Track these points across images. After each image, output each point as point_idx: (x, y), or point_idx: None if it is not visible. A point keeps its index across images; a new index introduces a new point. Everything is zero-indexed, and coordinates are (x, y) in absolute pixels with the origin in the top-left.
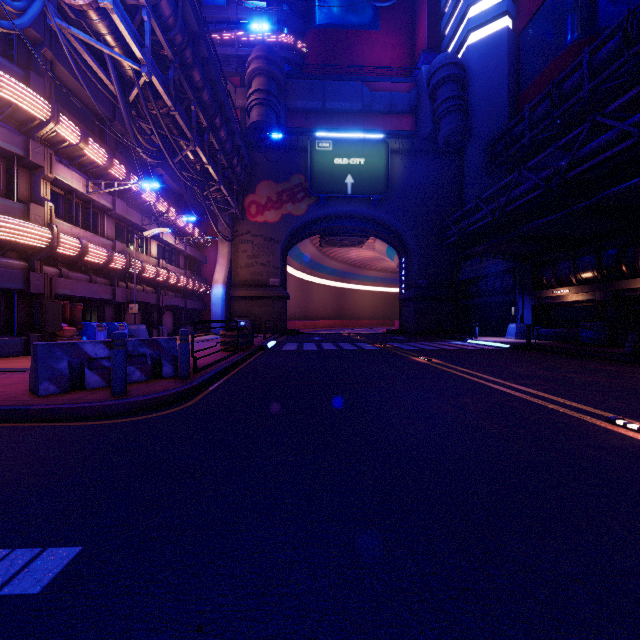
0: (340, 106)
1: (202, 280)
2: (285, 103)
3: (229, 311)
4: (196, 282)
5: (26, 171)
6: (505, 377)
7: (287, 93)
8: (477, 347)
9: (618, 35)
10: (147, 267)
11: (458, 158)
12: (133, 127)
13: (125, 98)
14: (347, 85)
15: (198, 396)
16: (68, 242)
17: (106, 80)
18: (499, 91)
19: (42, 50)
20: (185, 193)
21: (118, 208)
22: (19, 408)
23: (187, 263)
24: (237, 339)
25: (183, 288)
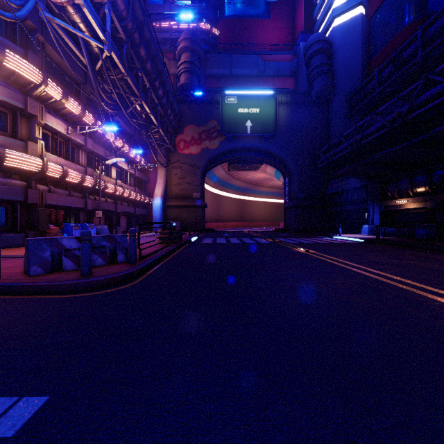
0: (242, 72)
1: (146, 194)
2: (204, 71)
3: (165, 216)
4: (142, 196)
5: (25, 119)
6: (363, 263)
7: (205, 64)
8: (340, 241)
9: (443, 16)
10: (108, 185)
11: (326, 107)
12: (98, 88)
13: (93, 68)
14: (247, 57)
15: (142, 276)
16: (54, 168)
17: (80, 55)
18: (355, 59)
19: (36, 35)
20: (134, 134)
21: (88, 144)
22: (15, 285)
23: (136, 182)
24: (170, 235)
25: (133, 200)
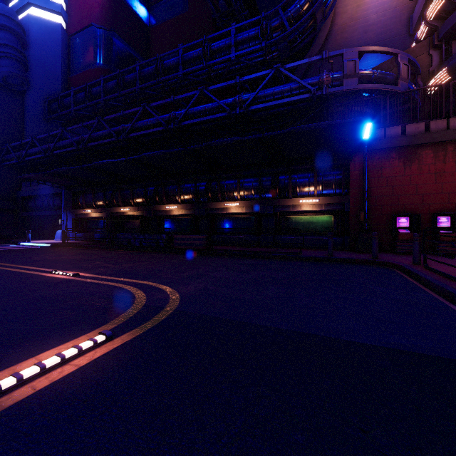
0: None
1: None
2: None
3: None
4: None
5: None
6: (20, 263)
7: None
8: (25, 247)
9: (116, 80)
10: None
11: (20, 97)
12: None
13: None
14: None
15: None
16: None
17: None
18: (55, 65)
19: None
20: None
21: None
22: None
23: None
24: None
25: None
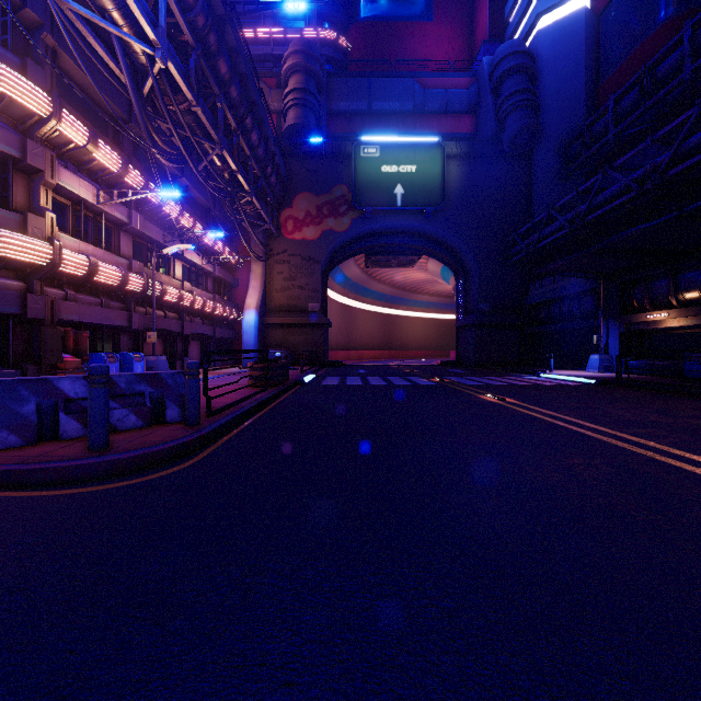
0: (388, 107)
1: (233, 305)
2: (326, 105)
3: (263, 340)
4: (226, 308)
5: (24, 176)
6: (610, 424)
7: (328, 93)
8: (555, 382)
9: None
10: (169, 290)
11: (525, 163)
12: (148, 124)
13: (139, 91)
14: (396, 82)
15: (207, 449)
16: (73, 259)
17: (116, 69)
18: (575, 83)
19: (42, 35)
20: (212, 205)
21: (135, 222)
22: None
23: (216, 286)
24: (267, 372)
25: (211, 314)
